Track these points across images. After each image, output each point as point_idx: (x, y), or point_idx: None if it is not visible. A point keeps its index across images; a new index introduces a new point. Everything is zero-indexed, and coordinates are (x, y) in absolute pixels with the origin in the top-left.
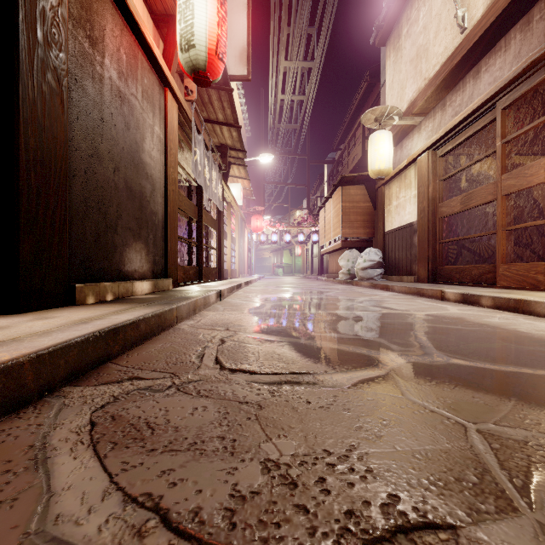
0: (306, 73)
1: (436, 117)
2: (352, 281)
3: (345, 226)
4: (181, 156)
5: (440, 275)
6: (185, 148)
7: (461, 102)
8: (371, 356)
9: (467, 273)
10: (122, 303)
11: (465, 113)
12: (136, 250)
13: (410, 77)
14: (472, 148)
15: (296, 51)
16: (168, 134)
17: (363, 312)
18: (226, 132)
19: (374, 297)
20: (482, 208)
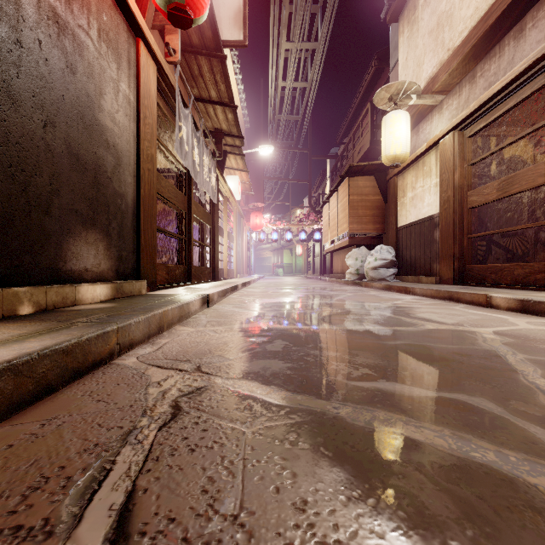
0: (309, 58)
1: (462, 92)
2: (360, 282)
3: (352, 222)
4: (168, 138)
5: (469, 275)
6: (169, 125)
7: (498, 70)
8: (529, 484)
9: (506, 273)
10: (29, 322)
11: (507, 78)
12: (88, 242)
13: (428, 50)
14: (504, 128)
15: (299, 30)
16: (141, 96)
17: (400, 327)
18: (220, 114)
19: (397, 302)
20: (515, 197)
